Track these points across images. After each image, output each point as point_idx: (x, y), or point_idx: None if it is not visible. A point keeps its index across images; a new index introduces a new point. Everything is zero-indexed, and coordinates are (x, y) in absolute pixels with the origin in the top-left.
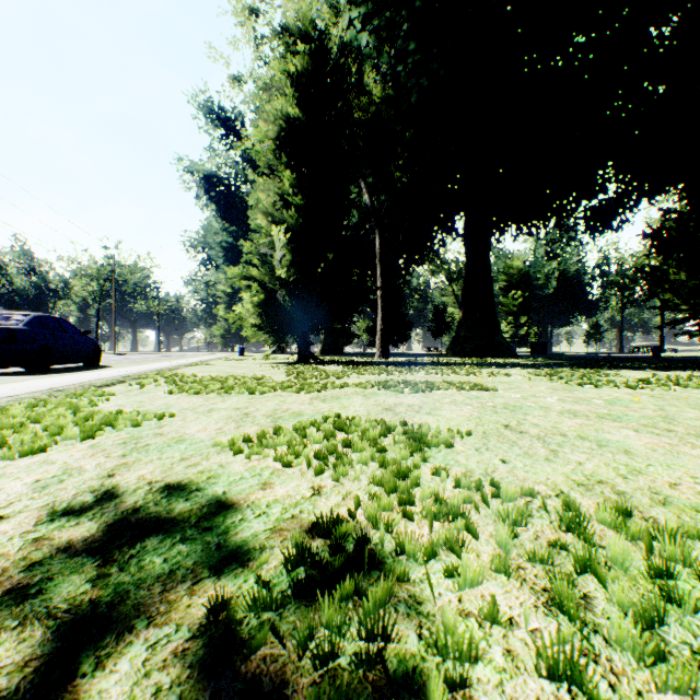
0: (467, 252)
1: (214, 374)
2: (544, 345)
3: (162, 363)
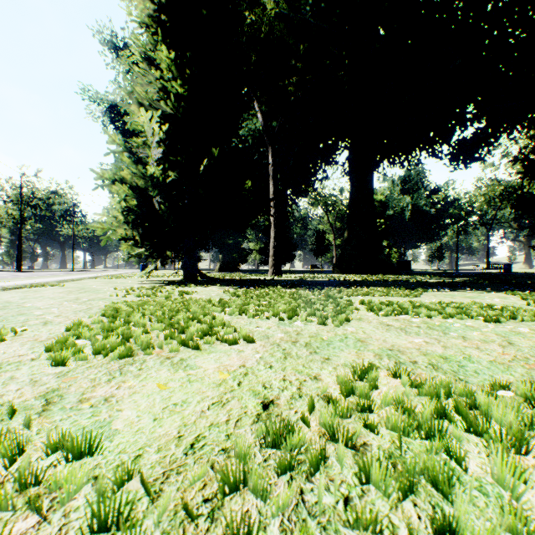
0: (352, 176)
1: None
2: (409, 263)
3: None
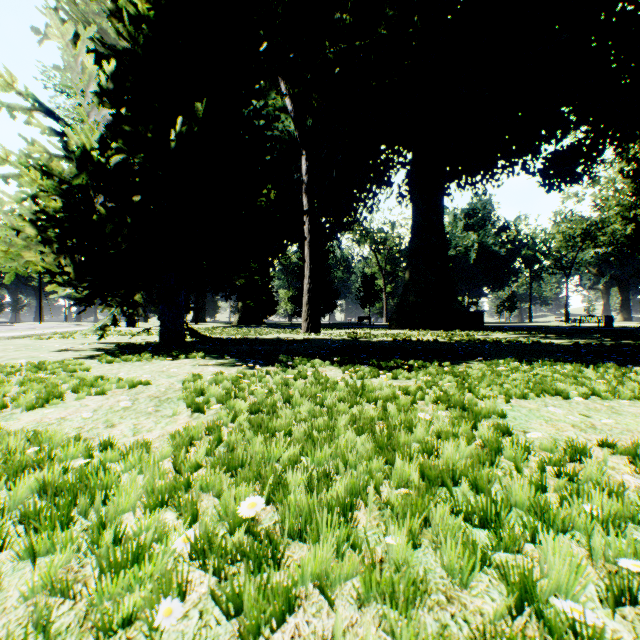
0: (416, 197)
1: None
2: (481, 314)
3: None
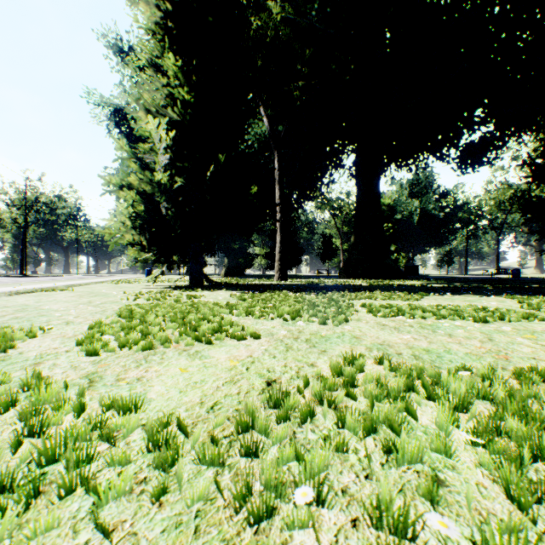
0: (359, 180)
1: None
2: (416, 267)
3: None
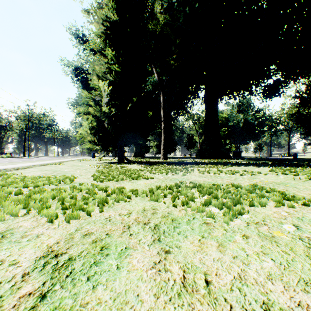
0: (206, 106)
1: (40, 173)
2: (240, 153)
3: (29, 163)
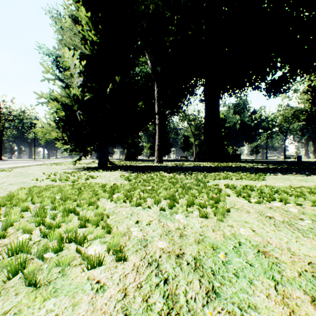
0: (206, 101)
1: None
2: (239, 155)
3: None
